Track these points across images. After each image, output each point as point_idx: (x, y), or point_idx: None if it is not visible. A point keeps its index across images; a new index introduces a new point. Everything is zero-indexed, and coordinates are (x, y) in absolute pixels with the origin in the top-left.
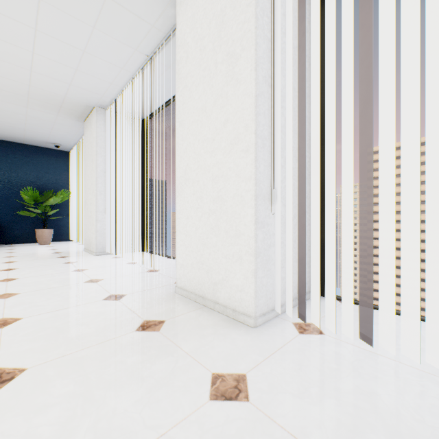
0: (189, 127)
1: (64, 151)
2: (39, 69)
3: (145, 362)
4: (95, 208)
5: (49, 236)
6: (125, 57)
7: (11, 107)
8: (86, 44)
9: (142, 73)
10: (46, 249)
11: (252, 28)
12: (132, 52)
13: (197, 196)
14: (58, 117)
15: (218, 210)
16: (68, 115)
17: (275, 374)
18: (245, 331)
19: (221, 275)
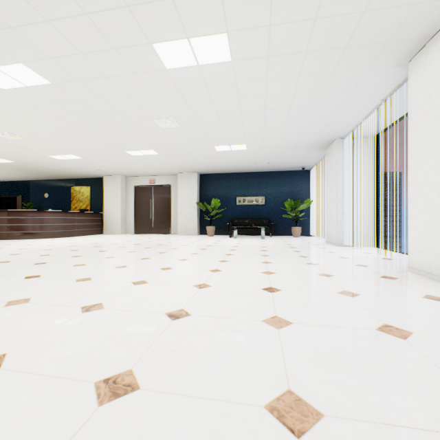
0: (418, 157)
1: (306, 170)
2: (306, 132)
3: (386, 284)
4: (335, 212)
5: (298, 232)
6: (363, 107)
7: (284, 154)
8: (336, 112)
9: (376, 110)
10: (300, 240)
11: None
12: (368, 103)
13: (425, 204)
14: (309, 152)
15: None
16: (315, 149)
17: None
18: None
19: None
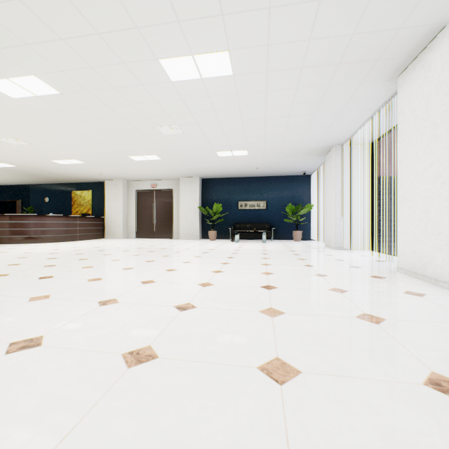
0: (406, 166)
1: (307, 175)
2: (305, 139)
3: (374, 283)
4: (334, 216)
5: (299, 236)
6: (358, 117)
7: (285, 159)
8: (334, 120)
9: (371, 119)
10: (300, 244)
11: (447, 109)
12: (363, 113)
13: (411, 210)
14: (309, 157)
15: (425, 219)
16: (315, 155)
17: (444, 297)
18: (439, 288)
19: (427, 259)
